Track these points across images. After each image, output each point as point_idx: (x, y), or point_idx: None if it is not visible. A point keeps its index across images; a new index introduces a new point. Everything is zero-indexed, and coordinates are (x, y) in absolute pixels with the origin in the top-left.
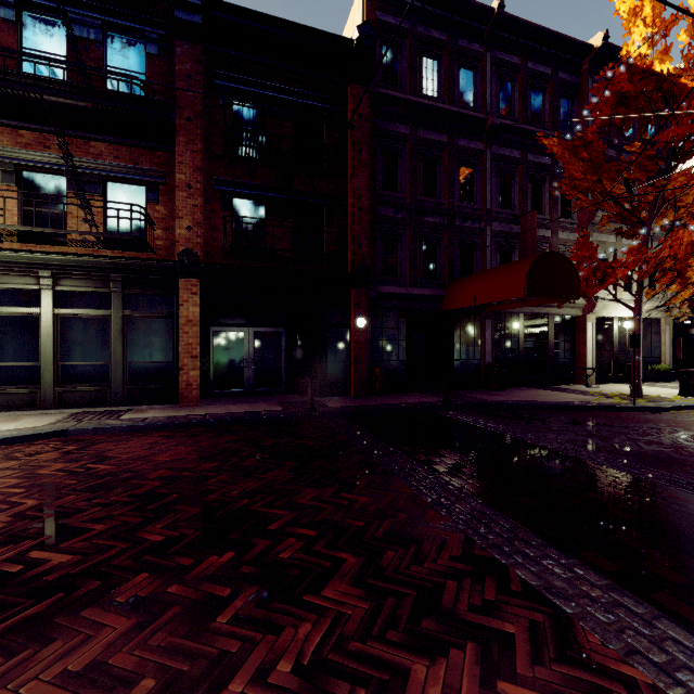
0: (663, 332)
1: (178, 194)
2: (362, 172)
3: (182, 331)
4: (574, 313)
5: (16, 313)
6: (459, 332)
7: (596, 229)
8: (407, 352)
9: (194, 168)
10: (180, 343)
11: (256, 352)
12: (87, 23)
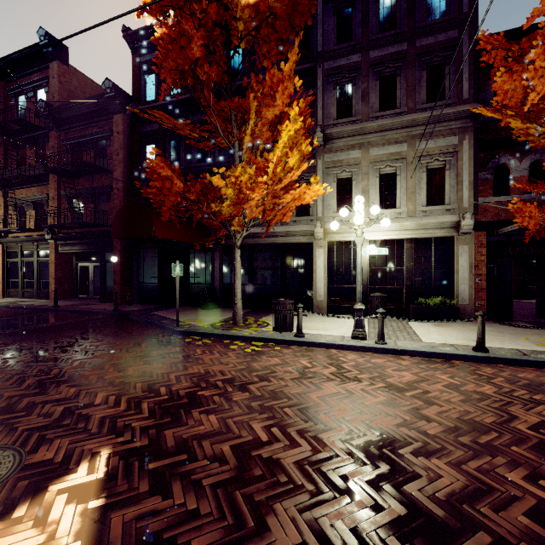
0: (455, 254)
1: (50, 203)
2: (119, 167)
3: (50, 266)
4: (306, 241)
5: (16, 261)
6: (194, 262)
7: (329, 149)
8: (157, 278)
9: (55, 189)
10: (50, 272)
11: (95, 277)
12: (29, 139)
